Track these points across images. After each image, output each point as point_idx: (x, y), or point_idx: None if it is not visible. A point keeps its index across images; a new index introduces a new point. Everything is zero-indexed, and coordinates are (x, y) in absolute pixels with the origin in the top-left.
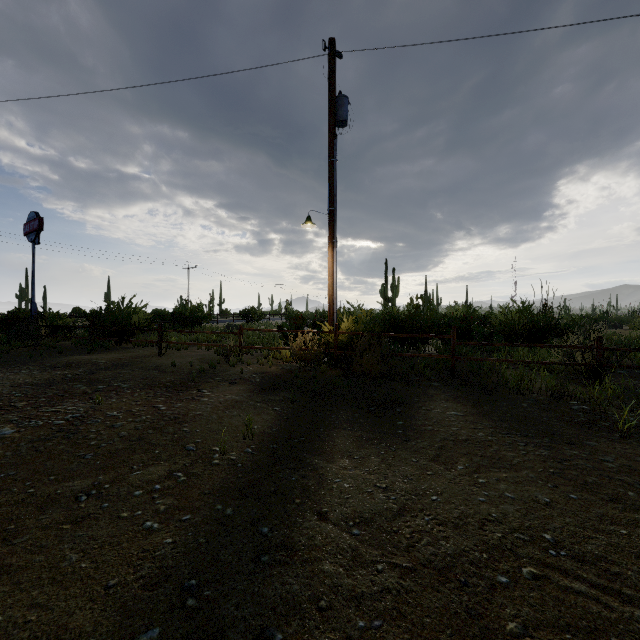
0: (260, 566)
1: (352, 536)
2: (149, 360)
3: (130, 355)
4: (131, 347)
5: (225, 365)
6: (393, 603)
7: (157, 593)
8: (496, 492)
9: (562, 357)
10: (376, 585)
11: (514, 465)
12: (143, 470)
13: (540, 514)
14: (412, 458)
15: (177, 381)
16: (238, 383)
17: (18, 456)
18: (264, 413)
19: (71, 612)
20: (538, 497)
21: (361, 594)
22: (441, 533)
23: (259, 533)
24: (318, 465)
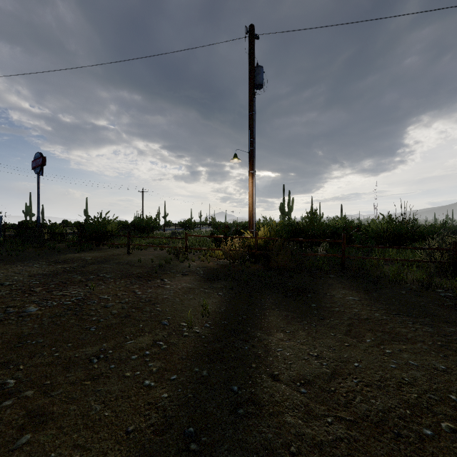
0: (238, 417)
1: (301, 394)
2: (121, 257)
3: (107, 254)
4: (107, 248)
5: (176, 261)
6: (347, 450)
7: (166, 438)
8: (402, 360)
9: (425, 256)
10: (330, 435)
11: (409, 339)
12: (134, 340)
13: (441, 379)
14: (330, 333)
15: (144, 273)
16: (188, 274)
17: (43, 328)
18: (212, 297)
19: (105, 452)
20: (436, 365)
21: (320, 442)
22: (369, 393)
23: (231, 391)
24: (261, 337)
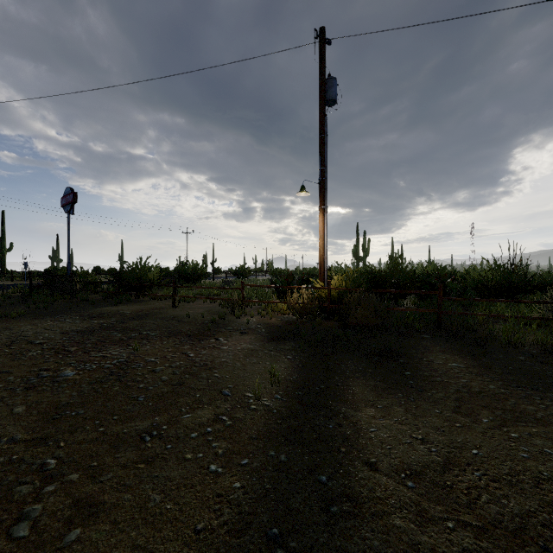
0: (332, 517)
1: (409, 489)
2: (166, 311)
3: (149, 307)
4: (148, 300)
5: (231, 316)
6: None
7: (244, 541)
8: (535, 448)
9: (545, 312)
10: (454, 545)
11: (539, 419)
12: (192, 413)
13: None
14: (434, 409)
15: (195, 330)
16: (247, 333)
17: (82, 396)
18: (280, 361)
19: None
20: None
21: None
22: (498, 490)
23: (319, 482)
24: (348, 413)
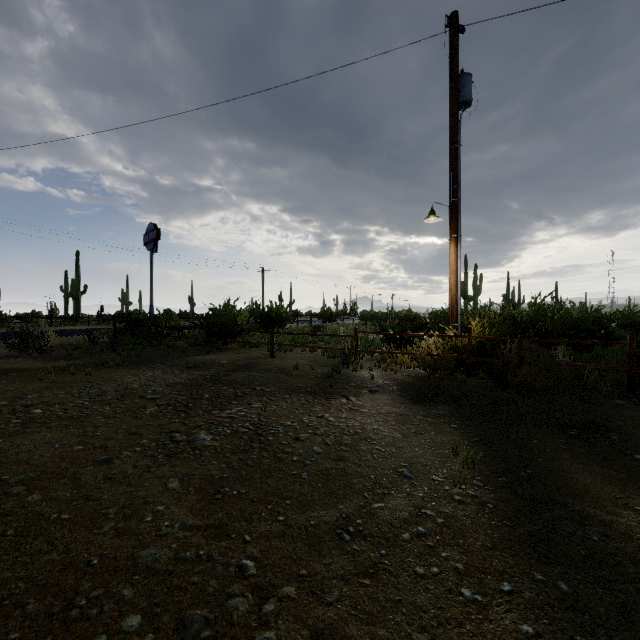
0: None
1: None
2: (265, 362)
3: (244, 356)
4: (238, 348)
5: (344, 369)
6: None
7: None
8: None
9: None
10: None
11: None
12: (382, 502)
13: None
14: None
15: (315, 386)
16: (378, 391)
17: (233, 469)
18: (446, 431)
19: None
20: None
21: None
22: None
23: None
24: (602, 517)
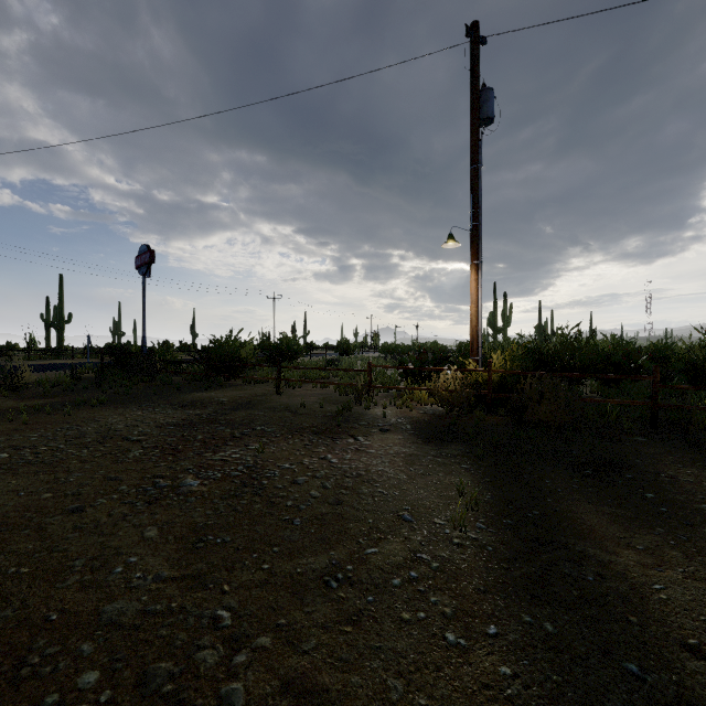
0: None
1: None
2: (270, 399)
3: (248, 393)
4: (242, 384)
5: (356, 407)
6: None
7: None
8: None
9: None
10: None
11: None
12: (376, 547)
13: None
14: None
15: (321, 426)
16: (390, 430)
17: (220, 516)
18: (455, 472)
19: None
20: None
21: None
22: None
23: (630, 674)
24: (601, 557)
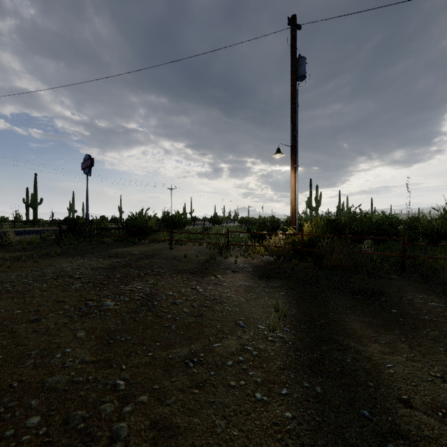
0: None
1: None
2: (165, 252)
3: (151, 248)
4: (148, 243)
5: (219, 257)
6: None
7: None
8: None
9: None
10: None
11: None
12: (220, 342)
13: None
14: (437, 347)
15: (195, 269)
16: (238, 271)
17: (125, 324)
18: (275, 297)
19: None
20: None
21: None
22: None
23: (363, 416)
24: (358, 348)
